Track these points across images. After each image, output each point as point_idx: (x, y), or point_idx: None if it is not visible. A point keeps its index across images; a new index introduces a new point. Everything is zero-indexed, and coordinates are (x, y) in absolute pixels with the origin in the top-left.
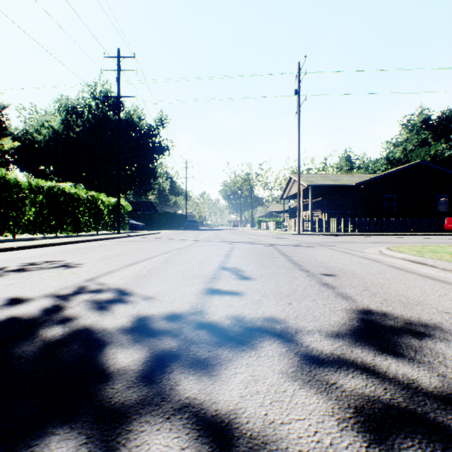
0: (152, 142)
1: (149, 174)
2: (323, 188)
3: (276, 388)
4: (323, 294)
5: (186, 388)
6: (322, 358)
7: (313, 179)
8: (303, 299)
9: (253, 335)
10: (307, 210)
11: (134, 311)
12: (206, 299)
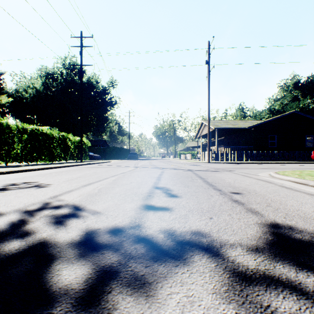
0: (106, 98)
1: (103, 121)
2: (225, 130)
3: (212, 312)
4: (235, 209)
5: (123, 313)
6: (249, 275)
7: (218, 124)
8: (221, 213)
9: (184, 249)
10: (214, 145)
11: (84, 225)
12: (143, 214)
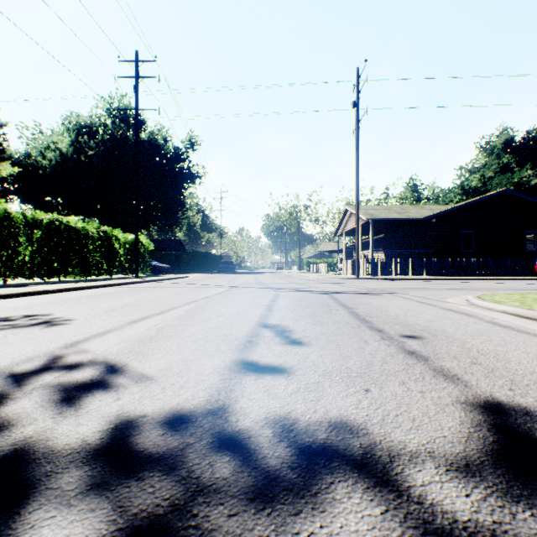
0: (180, 168)
1: (176, 207)
2: (386, 222)
3: None
4: (413, 370)
5: None
6: None
7: (374, 212)
8: (385, 380)
9: (313, 468)
10: (366, 249)
11: (114, 408)
12: (235, 381)
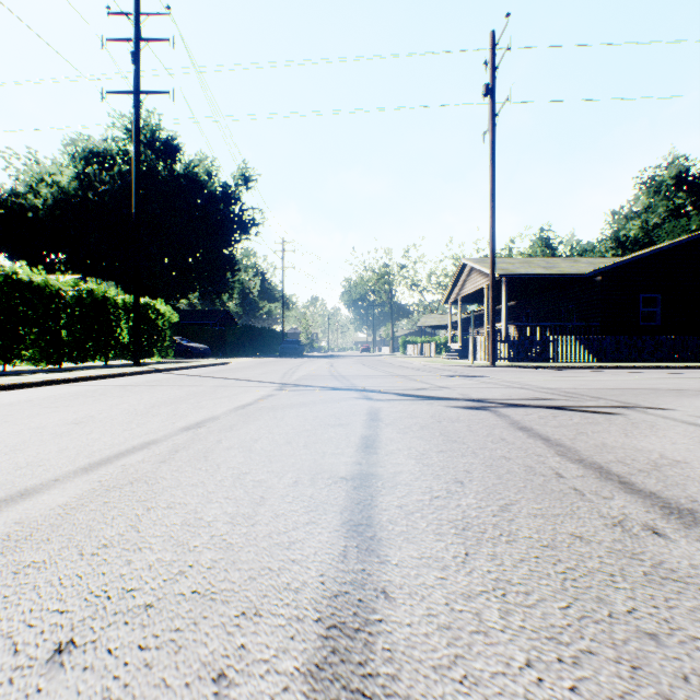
0: (230, 212)
1: (223, 265)
2: (525, 281)
3: None
4: None
5: None
6: None
7: (508, 266)
8: None
9: None
10: None
11: None
12: None
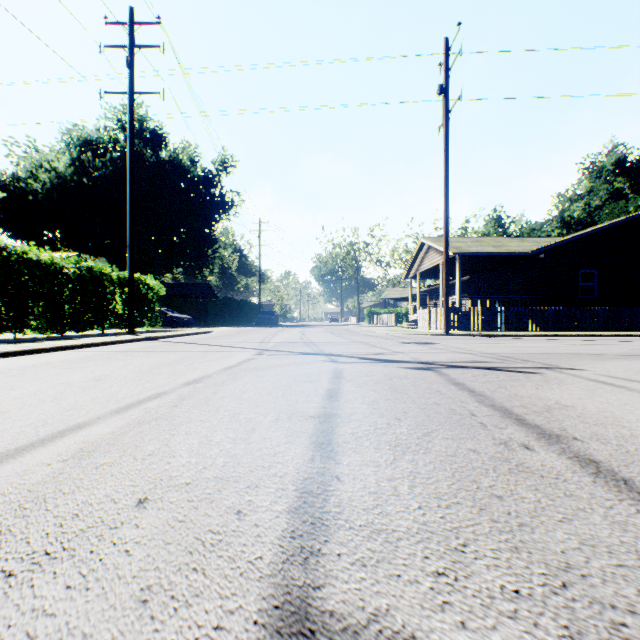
0: (211, 195)
1: (205, 243)
2: (476, 259)
3: None
4: None
5: None
6: None
7: (461, 245)
8: None
9: None
10: None
11: None
12: None
